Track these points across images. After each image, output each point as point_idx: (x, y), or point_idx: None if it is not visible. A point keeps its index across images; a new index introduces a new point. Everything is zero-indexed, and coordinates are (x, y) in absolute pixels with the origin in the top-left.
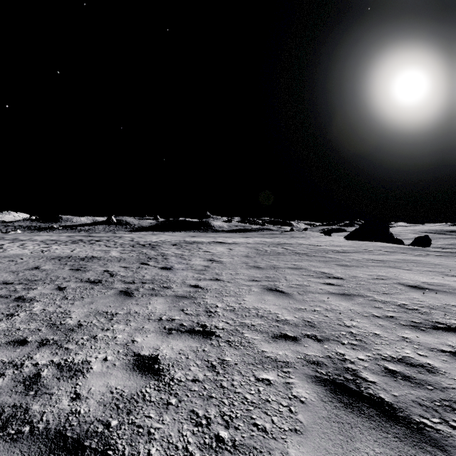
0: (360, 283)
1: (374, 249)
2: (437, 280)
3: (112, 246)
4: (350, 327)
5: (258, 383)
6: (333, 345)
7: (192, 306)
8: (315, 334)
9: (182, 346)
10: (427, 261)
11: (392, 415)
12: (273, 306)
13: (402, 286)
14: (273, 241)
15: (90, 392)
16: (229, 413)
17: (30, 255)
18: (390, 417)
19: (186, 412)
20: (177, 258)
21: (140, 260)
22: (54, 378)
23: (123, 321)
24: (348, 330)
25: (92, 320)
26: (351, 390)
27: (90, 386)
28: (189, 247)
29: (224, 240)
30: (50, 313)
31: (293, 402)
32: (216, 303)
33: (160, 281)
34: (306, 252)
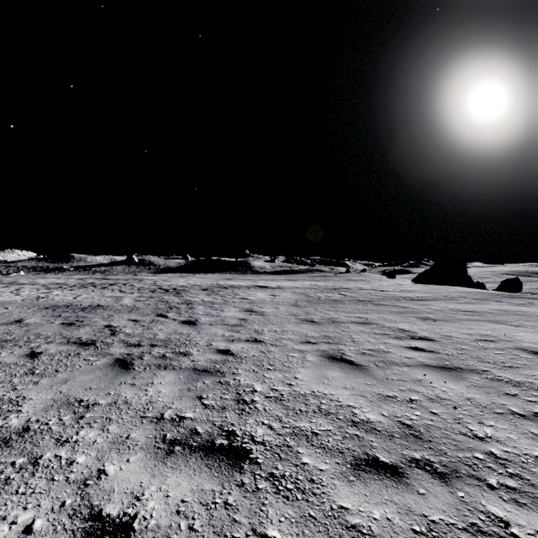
0: (462, 347)
1: (456, 295)
2: None
3: (127, 292)
4: (486, 440)
5: None
6: (472, 490)
7: (215, 390)
8: (429, 458)
9: (187, 490)
10: (536, 312)
11: None
12: (342, 391)
13: (526, 352)
14: (326, 285)
15: None
16: None
17: (20, 303)
18: None
19: None
20: (205, 307)
21: (157, 310)
22: None
23: (99, 422)
24: (484, 449)
25: (49, 419)
26: None
27: None
28: (222, 293)
29: (267, 284)
30: None
31: None
32: (254, 385)
33: (177, 342)
34: (371, 300)
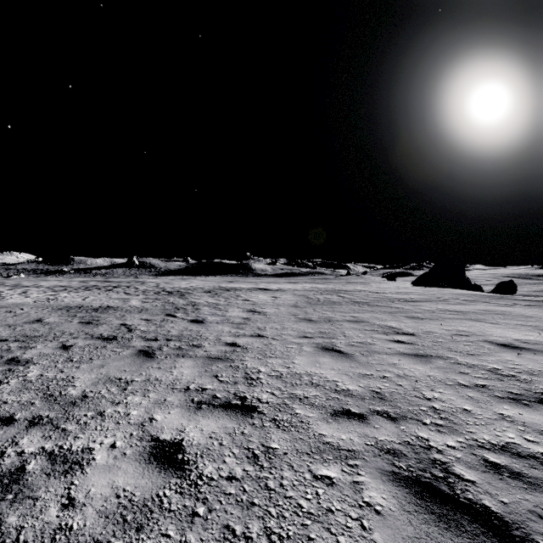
0: (438, 340)
1: (449, 297)
2: (533, 337)
3: (132, 294)
4: (432, 400)
5: (316, 483)
6: (411, 425)
7: (227, 371)
8: (387, 410)
9: (215, 427)
10: (516, 312)
11: (505, 535)
12: (330, 371)
13: (491, 344)
14: (326, 288)
15: (88, 496)
16: (278, 530)
17: (33, 304)
18: (503, 538)
19: (218, 528)
20: (210, 308)
21: (165, 311)
22: (42, 474)
23: (140, 391)
24: (429, 405)
25: (100, 390)
26: (443, 493)
27: (89, 486)
28: (225, 295)
29: (268, 286)
30: (48, 379)
31: (365, 512)
32: (259, 367)
33: (189, 337)
34: (367, 301)
